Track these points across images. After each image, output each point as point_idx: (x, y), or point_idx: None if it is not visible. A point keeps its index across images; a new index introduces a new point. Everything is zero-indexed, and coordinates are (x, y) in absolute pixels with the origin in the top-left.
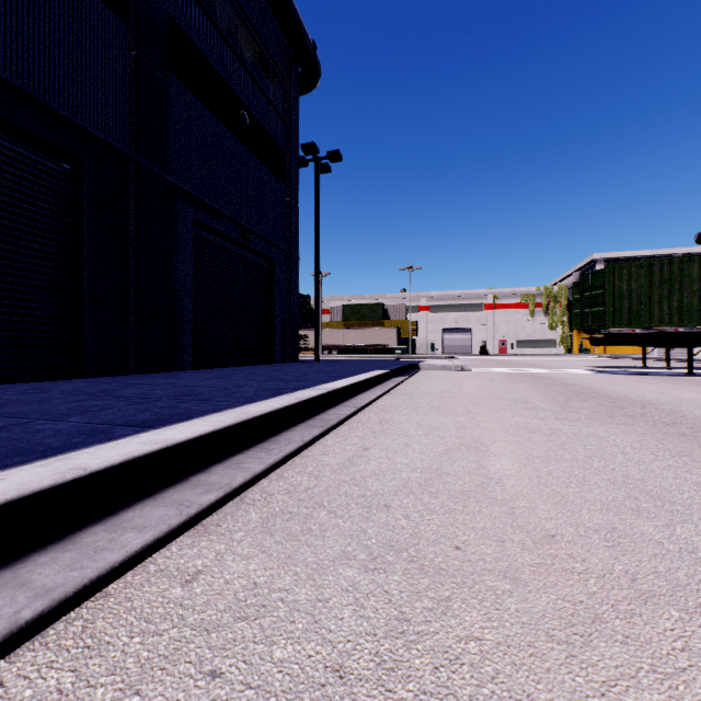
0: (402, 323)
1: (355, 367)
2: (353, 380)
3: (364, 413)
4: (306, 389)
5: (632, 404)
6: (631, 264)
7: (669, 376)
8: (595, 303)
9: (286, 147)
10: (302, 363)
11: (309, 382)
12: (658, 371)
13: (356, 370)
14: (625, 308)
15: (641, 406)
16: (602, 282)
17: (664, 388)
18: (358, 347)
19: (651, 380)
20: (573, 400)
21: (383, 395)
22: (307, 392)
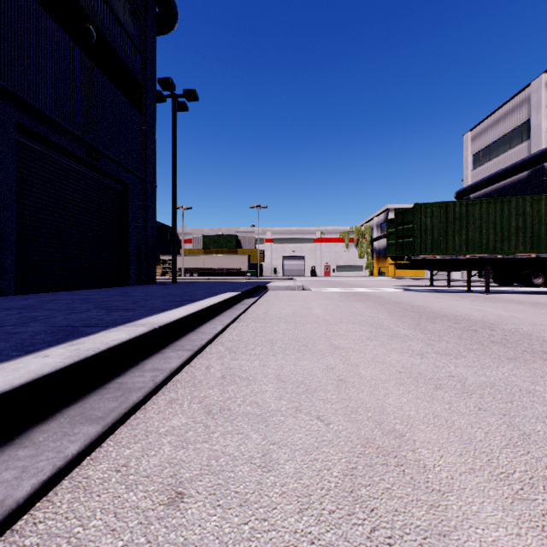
0: (252, 251)
1: (208, 289)
2: (196, 307)
3: (202, 358)
4: (123, 325)
5: (477, 325)
6: (433, 204)
7: (458, 293)
8: (406, 235)
9: (142, 78)
10: (158, 285)
11: (140, 312)
12: (445, 289)
13: (207, 293)
14: (429, 239)
15: (488, 328)
16: (412, 218)
17: (472, 304)
18: (216, 271)
19: (452, 297)
20: (421, 321)
21: (233, 323)
22: (112, 335)
